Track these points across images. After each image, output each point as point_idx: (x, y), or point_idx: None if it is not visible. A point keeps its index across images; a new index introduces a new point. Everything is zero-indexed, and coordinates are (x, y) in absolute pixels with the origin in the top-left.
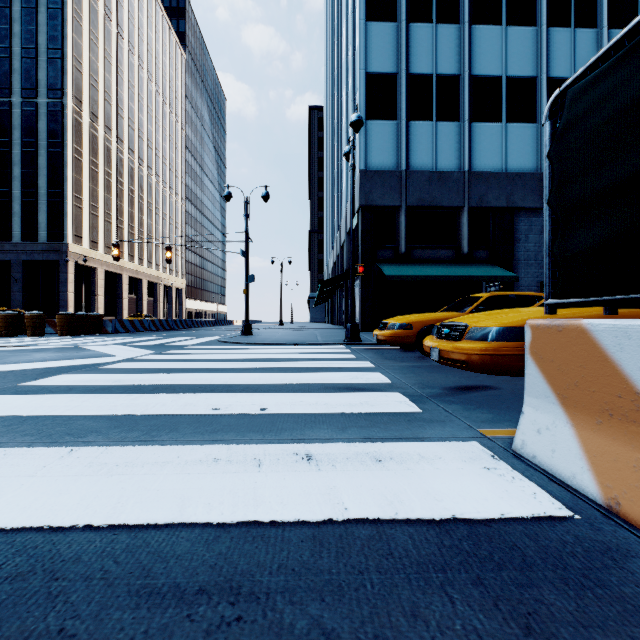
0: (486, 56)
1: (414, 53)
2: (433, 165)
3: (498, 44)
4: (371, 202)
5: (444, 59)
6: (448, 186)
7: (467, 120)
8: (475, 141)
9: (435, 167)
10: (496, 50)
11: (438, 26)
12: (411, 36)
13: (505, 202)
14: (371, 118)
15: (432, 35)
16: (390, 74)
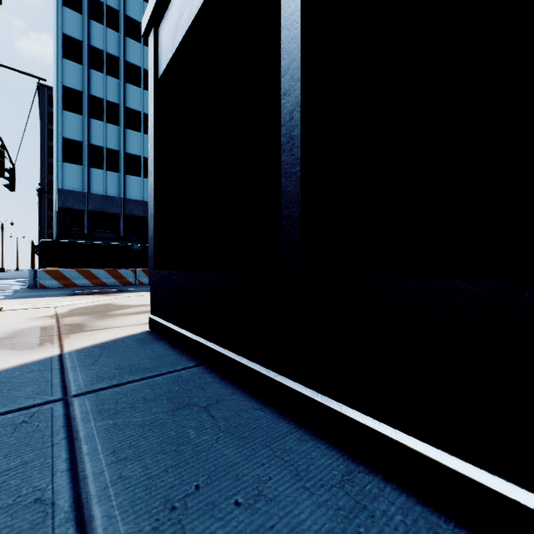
0: (133, 145)
1: (93, 134)
2: (105, 192)
3: (140, 141)
4: (66, 206)
5: (111, 141)
6: (113, 203)
7: (123, 174)
8: (128, 184)
9: (106, 193)
10: (139, 143)
11: (107, 124)
12: (92, 125)
13: (143, 214)
14: (66, 162)
15: (104, 128)
16: (78, 141)
